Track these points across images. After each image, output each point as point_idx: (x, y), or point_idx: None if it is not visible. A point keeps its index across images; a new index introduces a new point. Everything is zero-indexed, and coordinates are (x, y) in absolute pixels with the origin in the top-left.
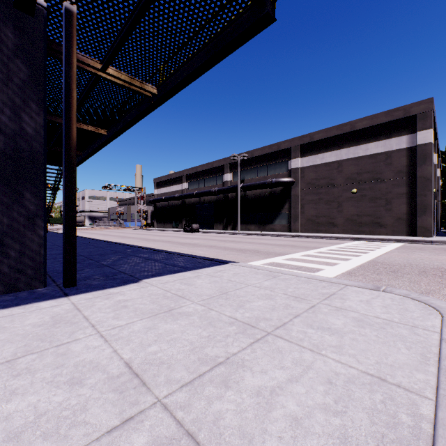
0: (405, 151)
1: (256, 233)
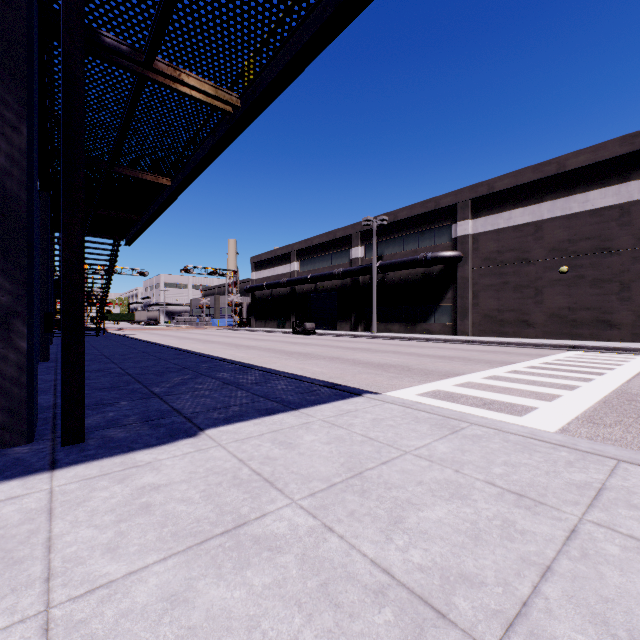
0: None
1: (402, 337)
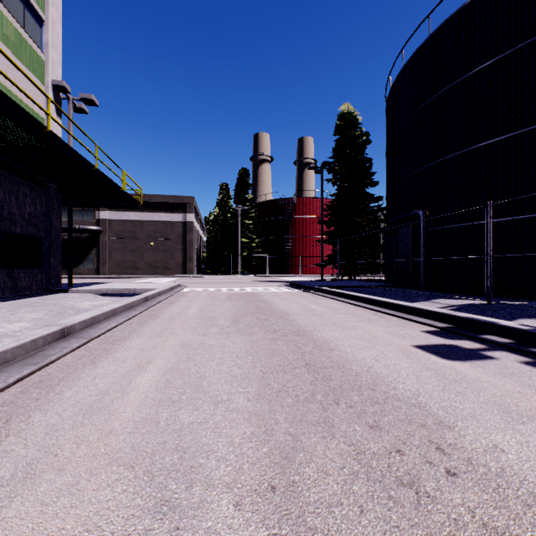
0: (182, 223)
1: (65, 277)
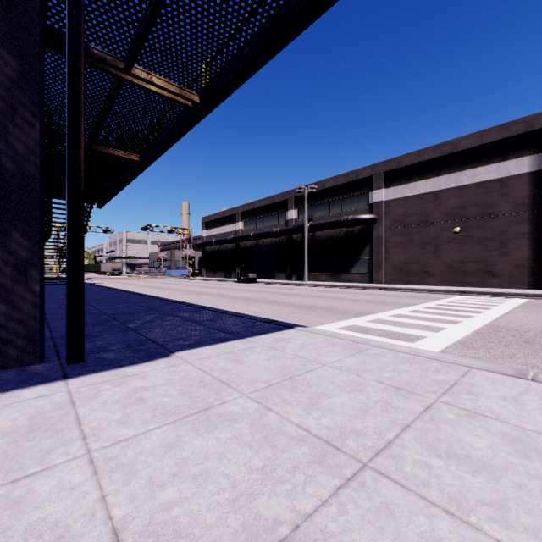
0: (528, 177)
1: (328, 285)
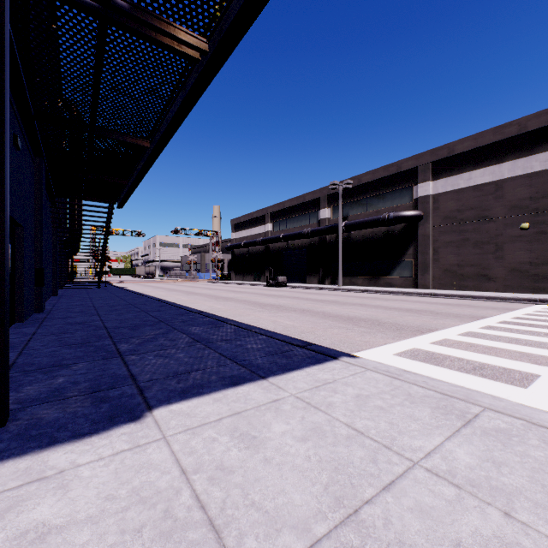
0: None
1: (366, 290)
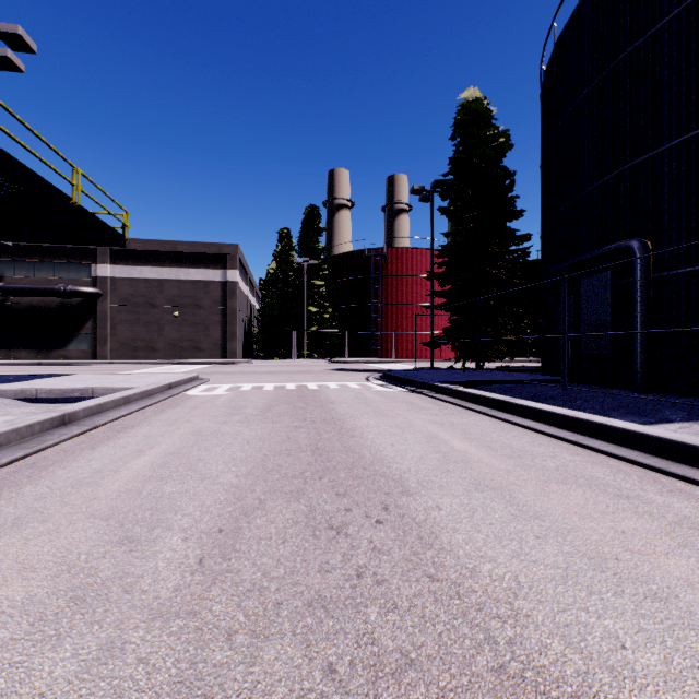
0: (220, 284)
1: (40, 362)
